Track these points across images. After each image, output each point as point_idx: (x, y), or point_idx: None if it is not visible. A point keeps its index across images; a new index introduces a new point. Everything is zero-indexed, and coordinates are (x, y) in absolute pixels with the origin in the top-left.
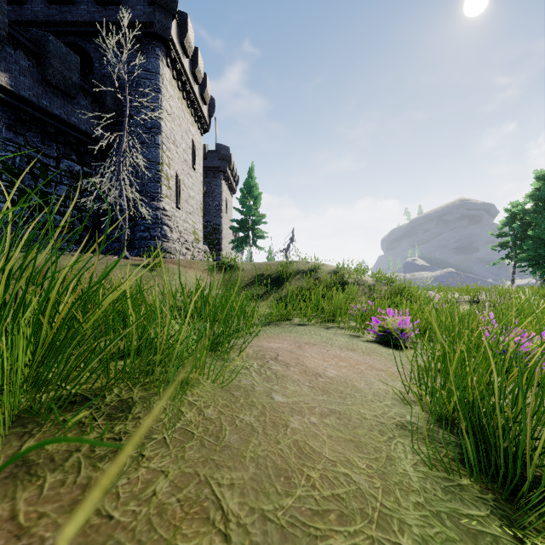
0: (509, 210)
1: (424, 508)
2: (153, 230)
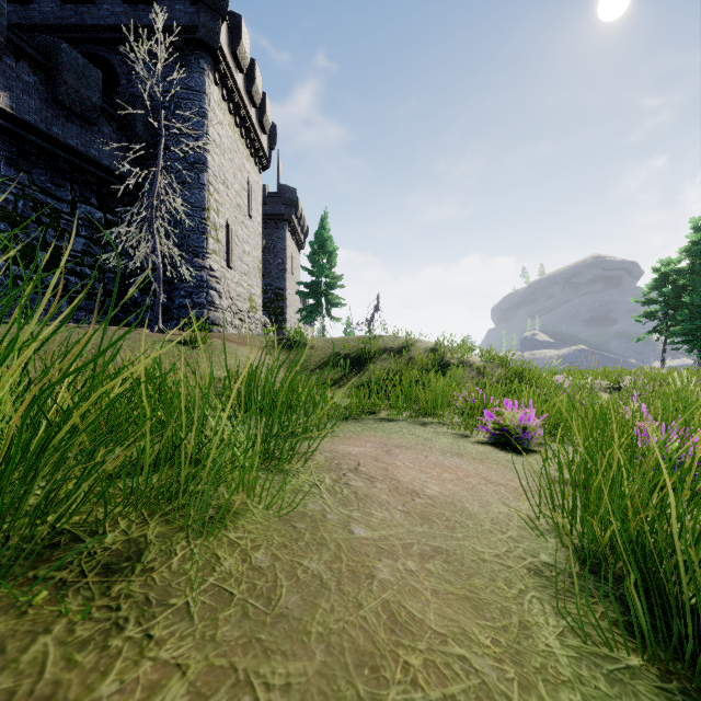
0: (658, 270)
1: None
2: (197, 295)
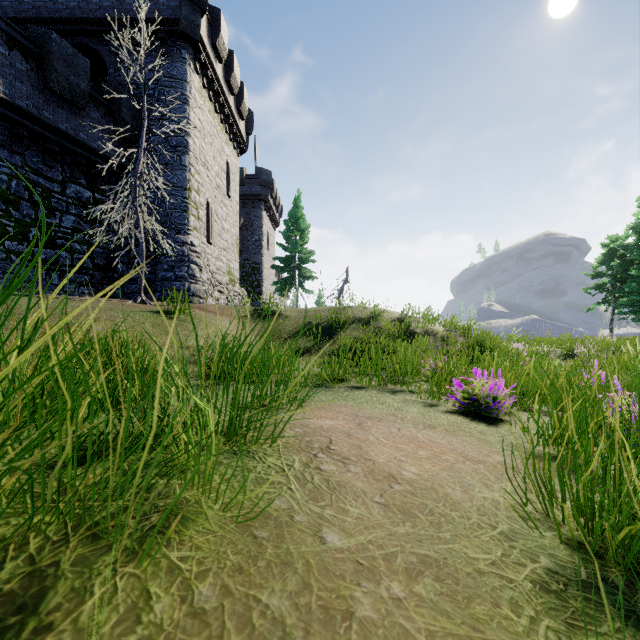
0: (607, 246)
1: None
2: (179, 269)
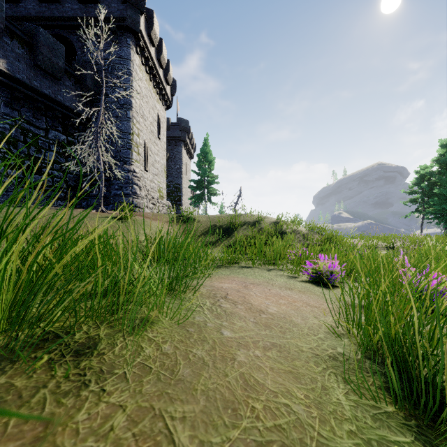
0: (418, 172)
1: (356, 436)
2: (125, 188)
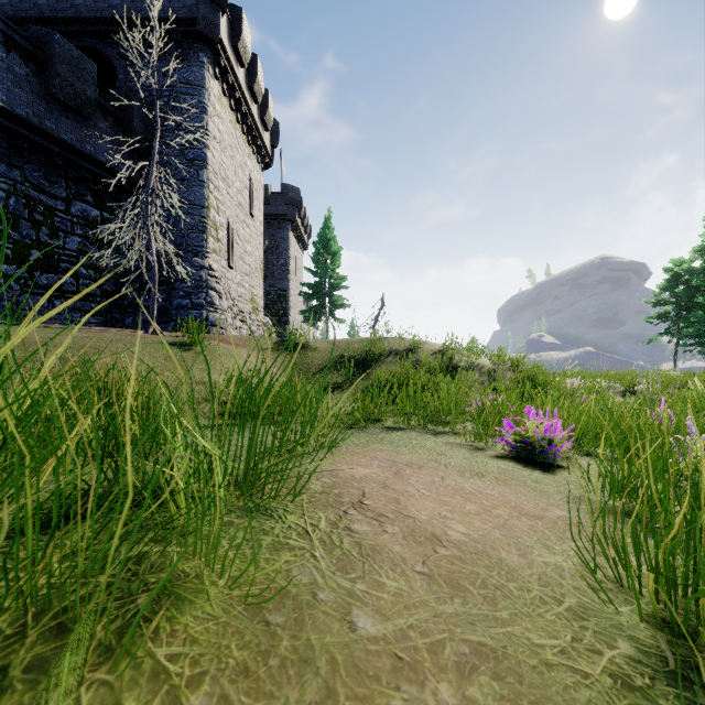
0: (670, 270)
1: None
2: (196, 296)
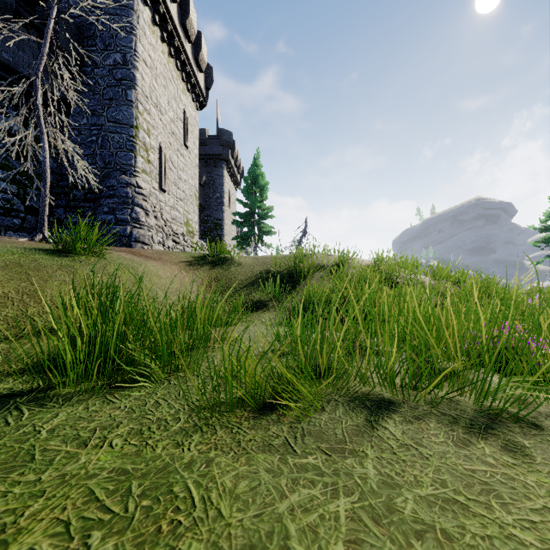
0: None
1: None
2: (120, 212)
